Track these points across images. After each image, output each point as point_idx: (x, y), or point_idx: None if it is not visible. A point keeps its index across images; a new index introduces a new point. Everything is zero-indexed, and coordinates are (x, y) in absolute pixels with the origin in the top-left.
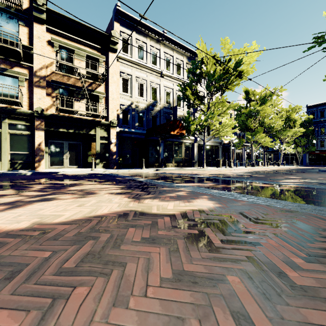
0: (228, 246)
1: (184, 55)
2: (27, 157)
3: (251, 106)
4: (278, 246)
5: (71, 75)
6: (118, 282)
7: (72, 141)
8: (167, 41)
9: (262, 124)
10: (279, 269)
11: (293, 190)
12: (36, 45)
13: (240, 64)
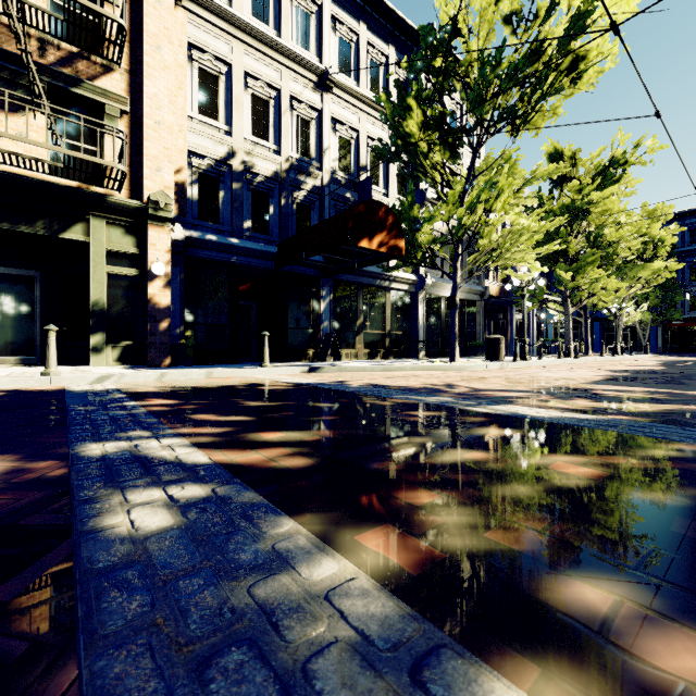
0: None
1: (390, 39)
2: None
3: (562, 197)
4: None
5: None
6: None
7: None
8: None
9: (597, 241)
10: None
11: None
12: None
13: (583, 26)
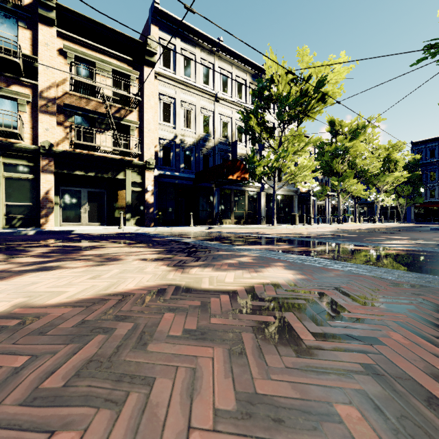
0: (327, 344)
1: (247, 71)
2: (30, 210)
3: (337, 142)
4: (410, 345)
5: (91, 97)
6: (137, 421)
7: (92, 188)
8: (223, 52)
9: (353, 165)
10: (425, 389)
11: (403, 254)
12: (43, 55)
13: (323, 84)
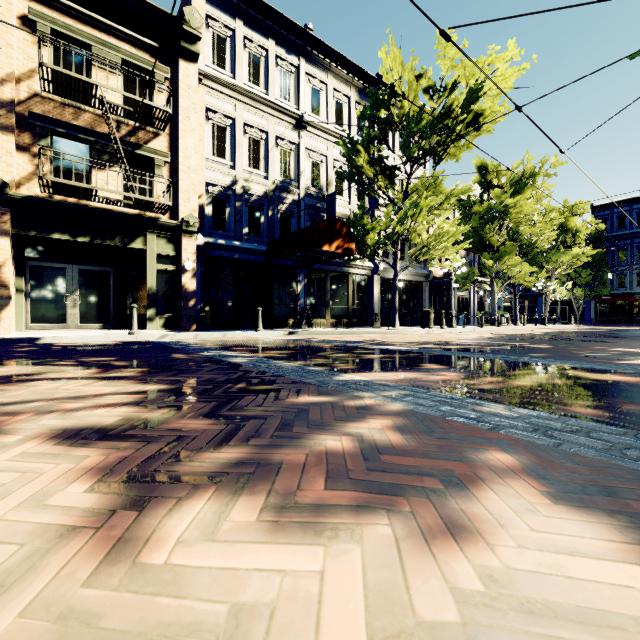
0: None
1: (351, 84)
2: None
3: (490, 199)
4: None
5: (84, 106)
6: None
7: (87, 265)
8: (314, 49)
9: (515, 235)
10: None
11: None
12: None
13: (477, 96)
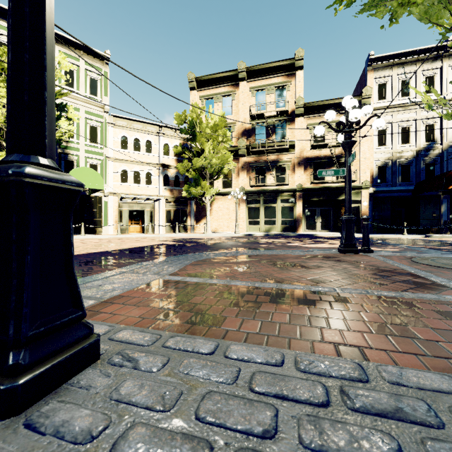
0: None
1: None
2: (291, 222)
3: None
4: None
5: (322, 149)
6: None
7: (323, 207)
8: None
9: None
10: None
11: None
12: (297, 136)
13: None
